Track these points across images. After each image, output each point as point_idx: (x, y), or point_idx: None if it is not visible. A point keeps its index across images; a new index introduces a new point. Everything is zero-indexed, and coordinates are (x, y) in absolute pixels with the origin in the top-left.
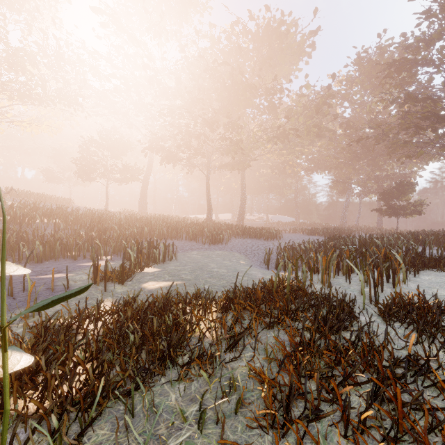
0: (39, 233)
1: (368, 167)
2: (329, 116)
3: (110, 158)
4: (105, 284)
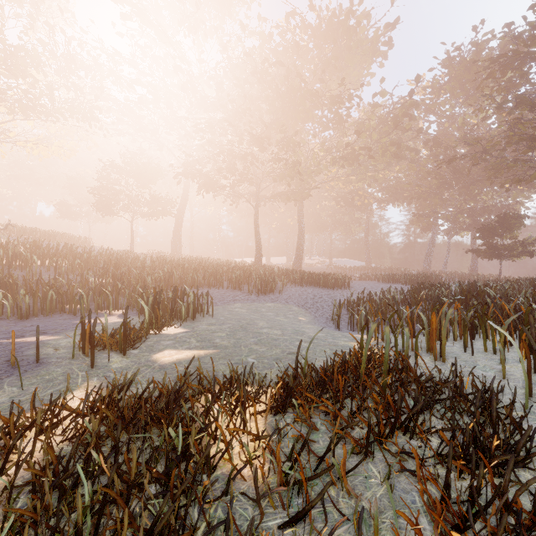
0: (31, 279)
1: (460, 196)
2: (411, 132)
3: (136, 188)
4: (92, 355)
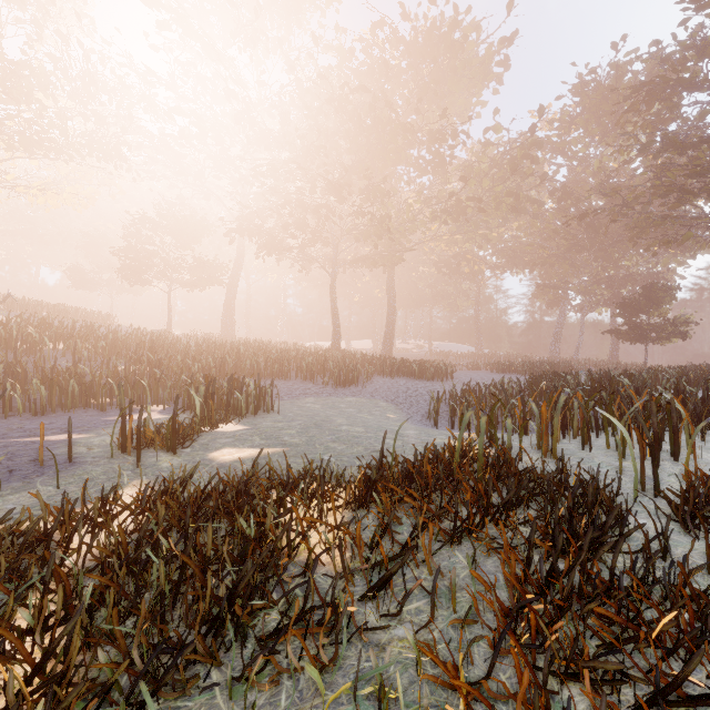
0: (44, 366)
1: (597, 262)
2: (533, 178)
3: (175, 248)
4: (138, 451)
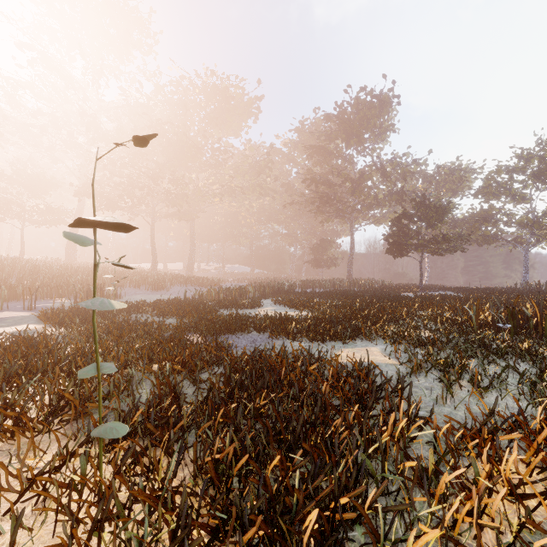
0: None
1: (309, 223)
2: (273, 176)
3: (28, 197)
4: None
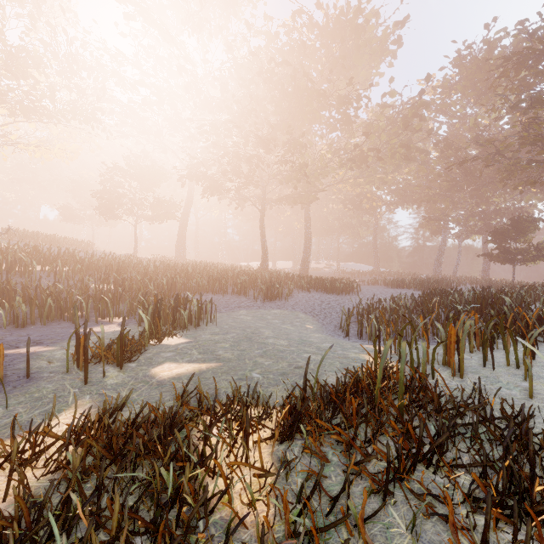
0: (29, 286)
1: (472, 199)
2: (421, 133)
3: (140, 191)
4: (85, 370)
